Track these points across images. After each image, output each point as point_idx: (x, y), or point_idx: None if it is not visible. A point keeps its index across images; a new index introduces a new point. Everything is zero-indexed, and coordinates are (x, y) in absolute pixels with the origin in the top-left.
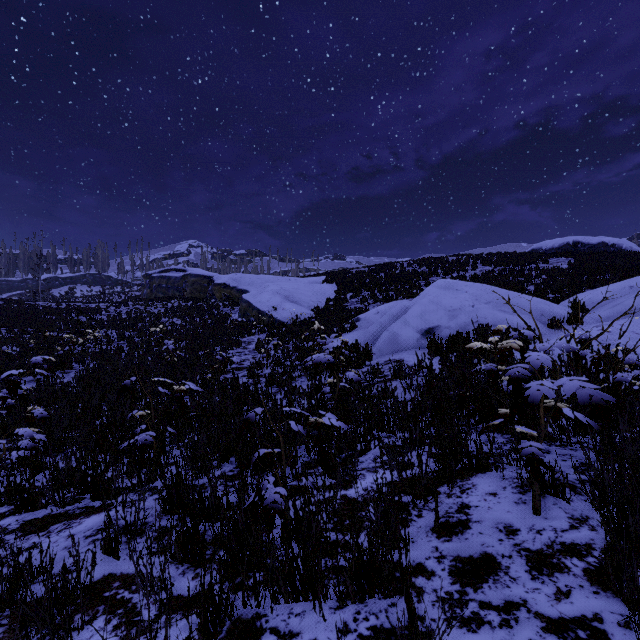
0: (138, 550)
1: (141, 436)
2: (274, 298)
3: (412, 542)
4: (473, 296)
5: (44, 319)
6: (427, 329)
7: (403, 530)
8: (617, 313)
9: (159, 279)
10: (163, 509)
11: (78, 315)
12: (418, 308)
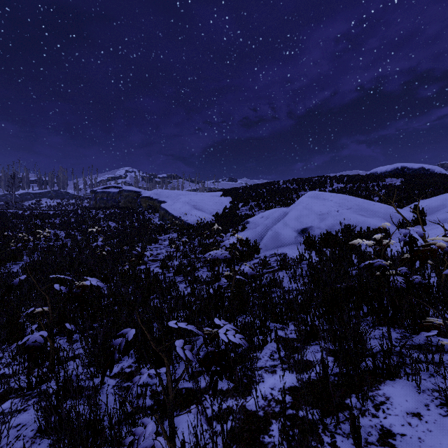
0: None
1: (33, 336)
2: (184, 207)
3: None
4: (337, 203)
5: (9, 222)
6: (302, 229)
7: None
8: None
9: (101, 193)
10: (38, 429)
11: (34, 219)
12: (295, 213)
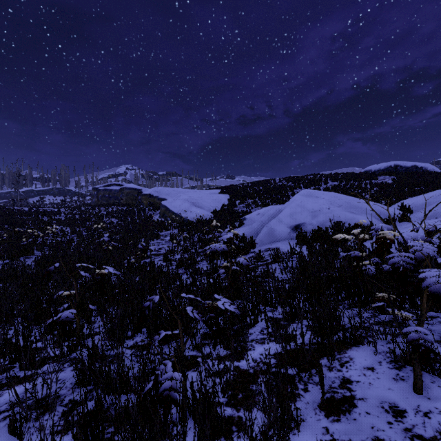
0: (44, 428)
1: (64, 313)
2: (184, 204)
3: (302, 420)
4: (328, 201)
5: (17, 219)
6: (295, 225)
7: (292, 406)
8: (435, 213)
9: (103, 191)
10: (76, 381)
11: (42, 216)
12: (289, 210)
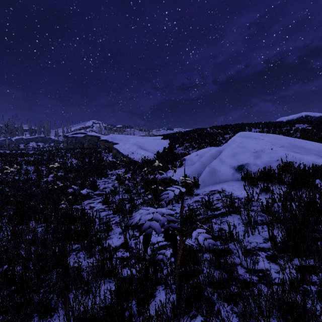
0: None
1: None
2: (132, 147)
3: None
4: (269, 142)
5: None
6: (239, 166)
7: None
8: None
9: (71, 138)
10: None
11: (10, 157)
12: (229, 151)
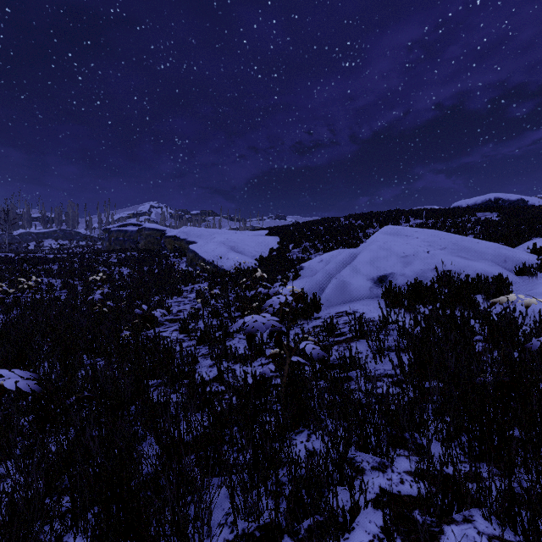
0: None
1: None
2: (219, 248)
3: None
4: (425, 242)
5: None
6: (380, 277)
7: None
8: None
9: (117, 233)
10: None
11: (22, 264)
12: (368, 254)
